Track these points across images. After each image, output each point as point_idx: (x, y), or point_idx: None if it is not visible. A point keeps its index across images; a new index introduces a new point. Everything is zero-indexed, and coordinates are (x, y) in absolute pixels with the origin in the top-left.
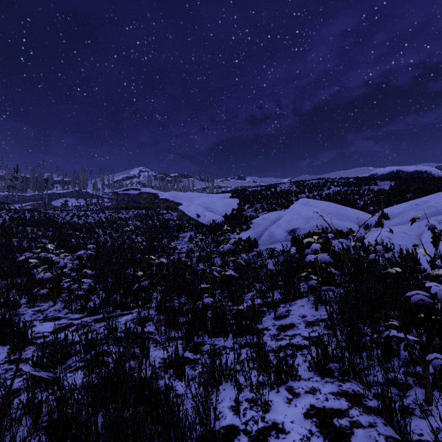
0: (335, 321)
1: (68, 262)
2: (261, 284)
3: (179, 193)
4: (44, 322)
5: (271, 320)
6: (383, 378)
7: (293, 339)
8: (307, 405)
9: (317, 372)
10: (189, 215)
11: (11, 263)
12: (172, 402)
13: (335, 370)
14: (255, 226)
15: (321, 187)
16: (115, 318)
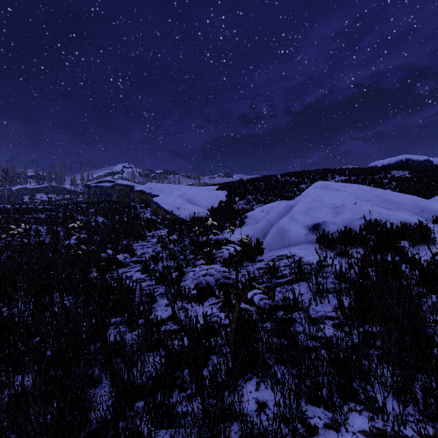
0: None
1: None
2: (328, 409)
3: (157, 184)
4: None
5: None
6: None
7: None
8: None
9: None
10: (165, 207)
11: None
12: None
13: None
14: (252, 221)
15: (323, 177)
16: None
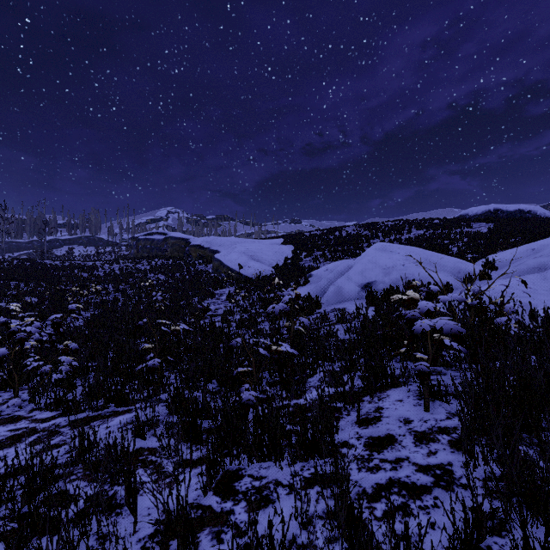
0: None
1: (33, 331)
2: (330, 362)
3: (216, 237)
4: None
5: (353, 426)
6: None
7: (399, 470)
8: None
9: None
10: (229, 265)
11: None
12: None
13: None
14: (316, 280)
15: (399, 230)
16: (103, 419)
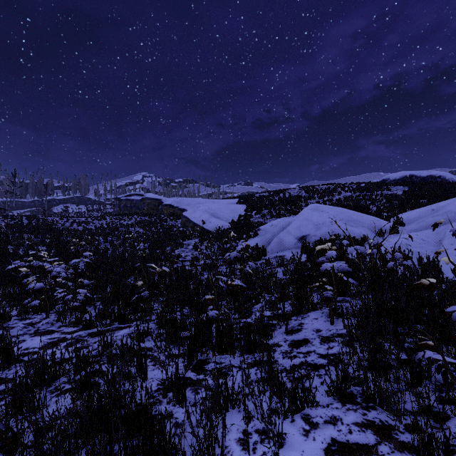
0: (354, 336)
1: (62, 271)
2: (270, 294)
3: (183, 198)
4: (35, 336)
5: (282, 334)
6: (414, 406)
7: (308, 357)
8: (328, 439)
9: (337, 397)
10: (194, 221)
11: (4, 272)
12: (169, 435)
13: (357, 395)
14: (263, 233)
15: (331, 192)
16: (112, 331)
